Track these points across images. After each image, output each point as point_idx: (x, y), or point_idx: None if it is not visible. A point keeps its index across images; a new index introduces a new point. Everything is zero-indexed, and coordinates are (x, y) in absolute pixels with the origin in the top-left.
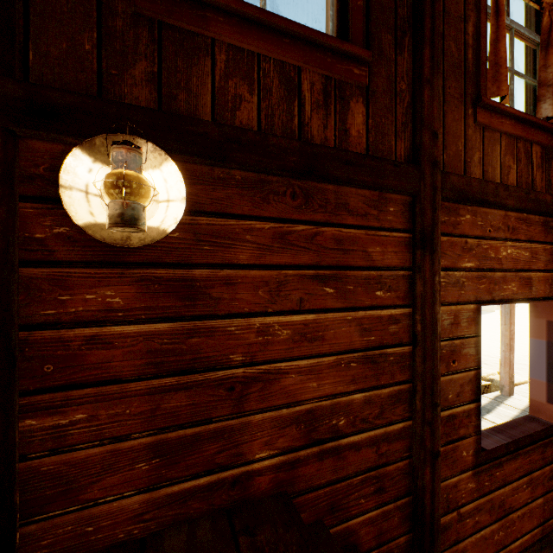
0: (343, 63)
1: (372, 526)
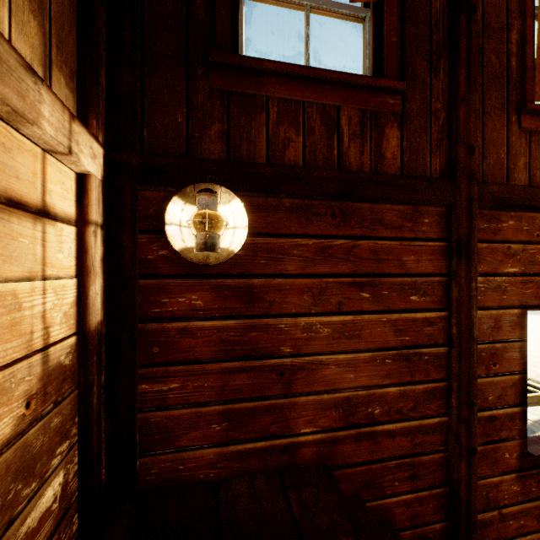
0: (378, 96)
1: (407, 508)
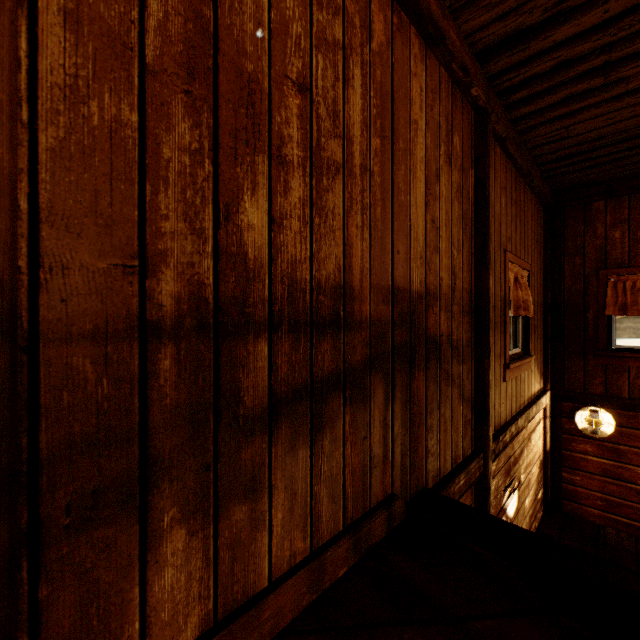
0: None
1: None
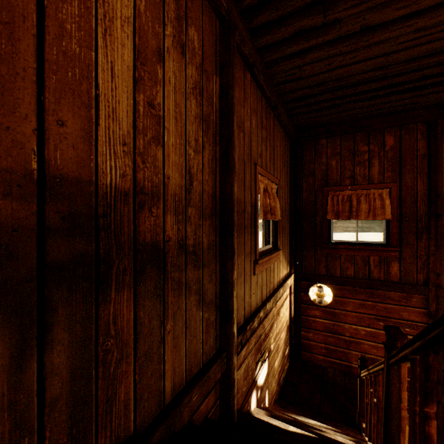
0: (386, 252)
1: None
